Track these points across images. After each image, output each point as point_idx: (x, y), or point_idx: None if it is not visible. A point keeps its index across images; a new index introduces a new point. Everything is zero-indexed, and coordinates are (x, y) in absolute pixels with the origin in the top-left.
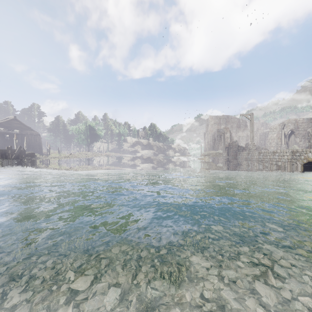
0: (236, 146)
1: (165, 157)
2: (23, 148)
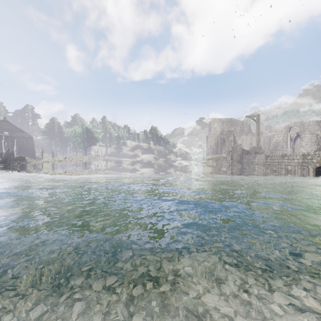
0: (241, 150)
1: (166, 161)
2: (12, 152)
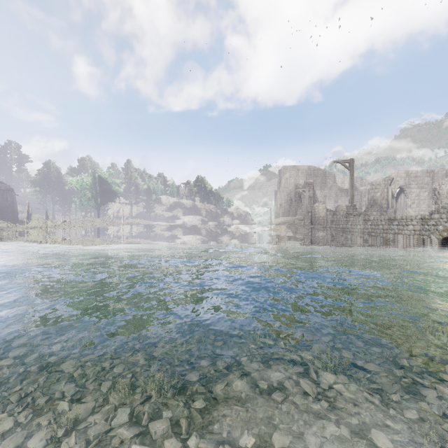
0: (324, 210)
1: (218, 226)
2: None
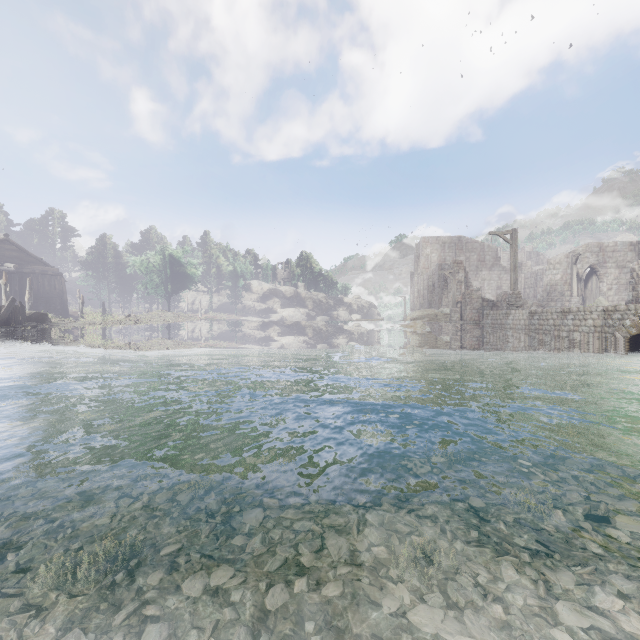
0: (479, 299)
1: (330, 323)
2: (20, 304)
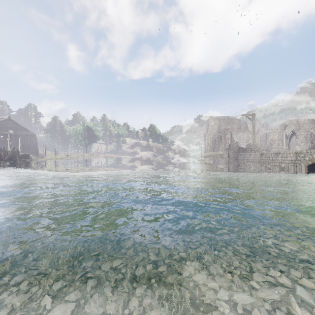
0: (237, 147)
1: (164, 159)
2: (17, 149)
